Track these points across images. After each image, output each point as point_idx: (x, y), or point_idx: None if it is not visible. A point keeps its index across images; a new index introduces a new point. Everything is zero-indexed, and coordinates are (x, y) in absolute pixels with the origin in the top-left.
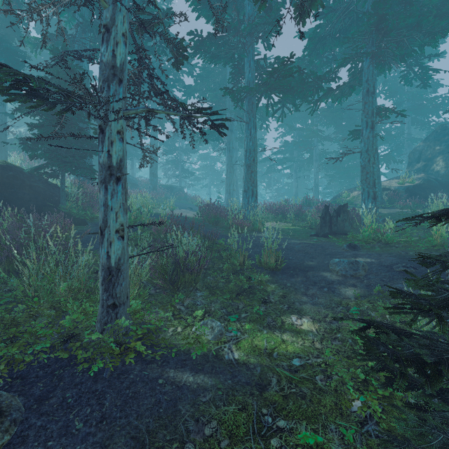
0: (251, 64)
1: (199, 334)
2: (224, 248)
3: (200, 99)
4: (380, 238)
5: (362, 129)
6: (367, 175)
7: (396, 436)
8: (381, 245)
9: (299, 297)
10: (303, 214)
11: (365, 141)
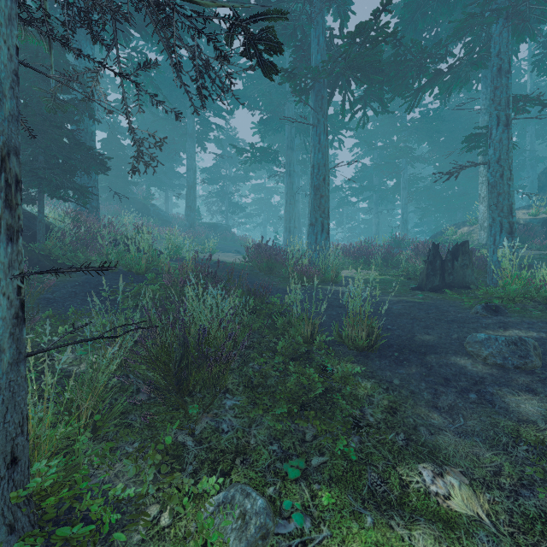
0: (320, 41)
1: (212, 533)
2: (280, 311)
3: (250, 107)
4: (537, 294)
5: (490, 128)
6: (500, 198)
7: None
8: (538, 307)
9: (423, 413)
10: (393, 258)
11: (495, 146)
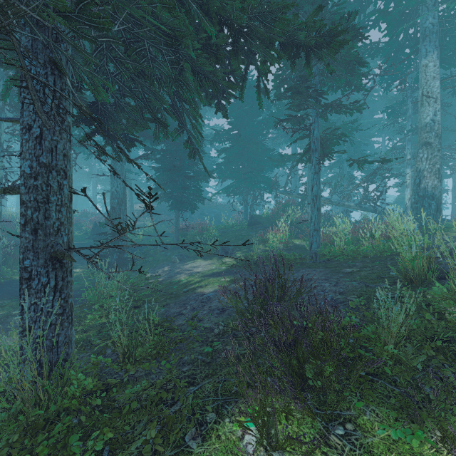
0: None
1: None
2: None
3: None
4: None
5: None
6: None
7: (97, 278)
8: None
9: (75, 264)
10: (81, 224)
11: None
